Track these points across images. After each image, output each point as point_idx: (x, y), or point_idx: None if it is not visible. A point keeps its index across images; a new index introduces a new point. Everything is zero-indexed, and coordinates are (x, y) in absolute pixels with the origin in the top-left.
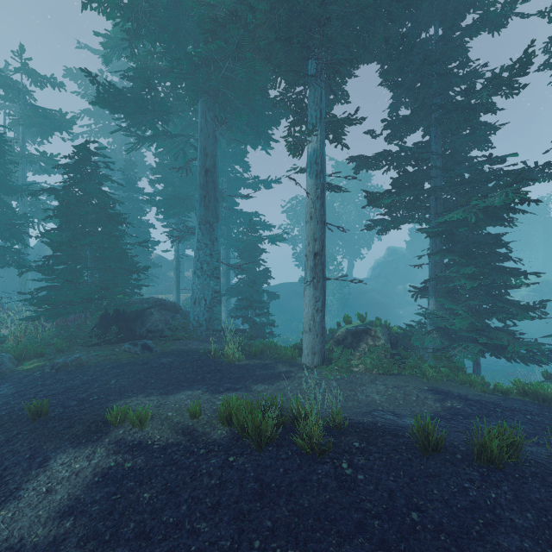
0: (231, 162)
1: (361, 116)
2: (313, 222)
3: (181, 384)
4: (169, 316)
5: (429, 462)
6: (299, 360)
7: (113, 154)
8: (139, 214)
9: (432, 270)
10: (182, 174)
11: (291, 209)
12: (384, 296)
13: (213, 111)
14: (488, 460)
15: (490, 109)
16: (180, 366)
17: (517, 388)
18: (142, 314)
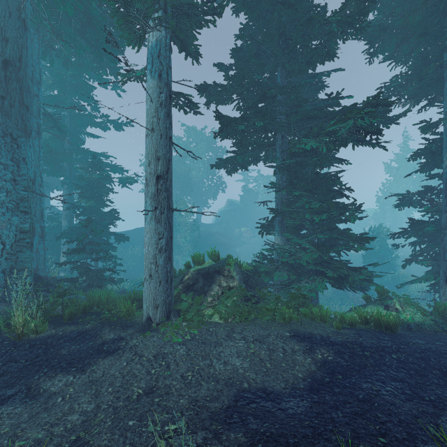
0: (75, 95)
1: (216, 7)
2: (155, 135)
3: None
4: None
5: None
6: (138, 316)
7: None
8: None
9: (279, 206)
10: None
11: None
12: (225, 237)
13: None
14: None
15: (330, 52)
16: None
17: (359, 317)
18: None
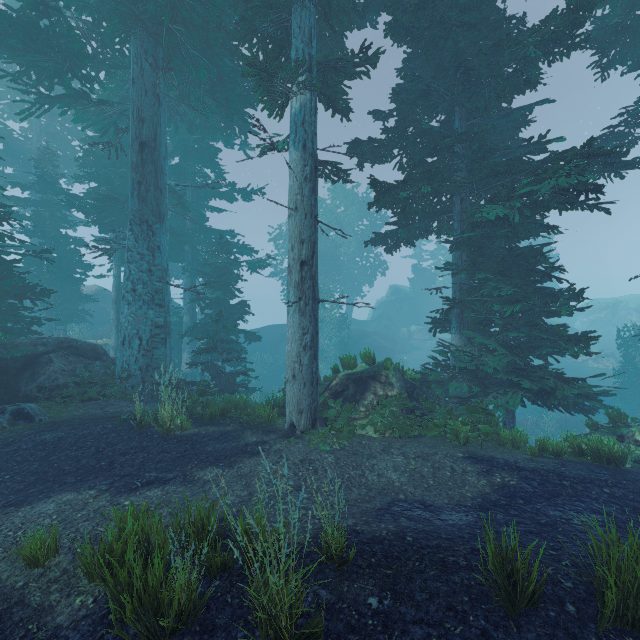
0: (198, 162)
1: (370, 58)
2: (299, 215)
3: (62, 479)
4: (81, 365)
5: (523, 637)
6: (280, 423)
7: (27, 143)
8: (61, 225)
9: (457, 294)
10: (123, 169)
11: (280, 235)
12: (387, 340)
13: (151, 53)
14: (637, 620)
15: (530, 80)
16: (75, 446)
17: (570, 446)
18: (35, 362)
